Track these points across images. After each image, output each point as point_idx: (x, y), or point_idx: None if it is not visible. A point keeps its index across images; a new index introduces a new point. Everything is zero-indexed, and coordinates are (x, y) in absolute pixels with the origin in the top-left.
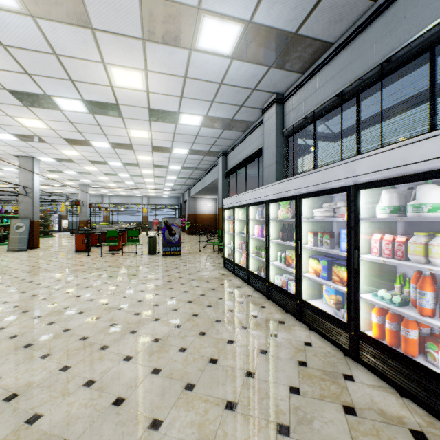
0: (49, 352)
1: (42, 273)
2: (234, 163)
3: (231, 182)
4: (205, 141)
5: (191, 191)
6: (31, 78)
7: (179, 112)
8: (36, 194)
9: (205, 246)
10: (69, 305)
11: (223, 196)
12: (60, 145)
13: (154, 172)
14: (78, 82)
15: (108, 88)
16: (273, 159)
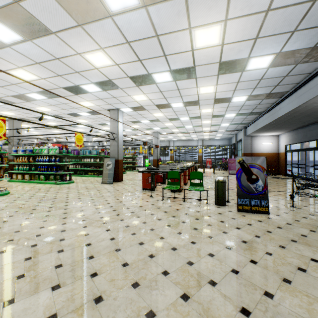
0: None
1: (91, 226)
2: None
3: None
4: None
5: (248, 129)
6: None
7: None
8: (120, 138)
9: (291, 195)
10: None
11: None
12: (129, 89)
13: (213, 110)
14: None
15: None
16: None
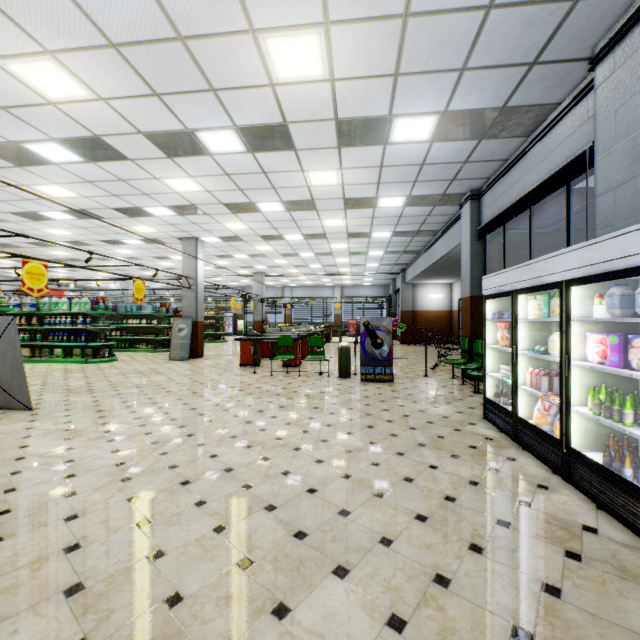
0: (91, 634)
1: (187, 398)
2: (497, 208)
3: (488, 248)
4: (438, 173)
5: (407, 274)
6: (163, 102)
7: (391, 115)
8: (200, 286)
9: (435, 366)
10: (190, 477)
11: (471, 276)
12: (221, 216)
13: (349, 245)
14: (222, 90)
15: (268, 91)
16: (637, 163)
